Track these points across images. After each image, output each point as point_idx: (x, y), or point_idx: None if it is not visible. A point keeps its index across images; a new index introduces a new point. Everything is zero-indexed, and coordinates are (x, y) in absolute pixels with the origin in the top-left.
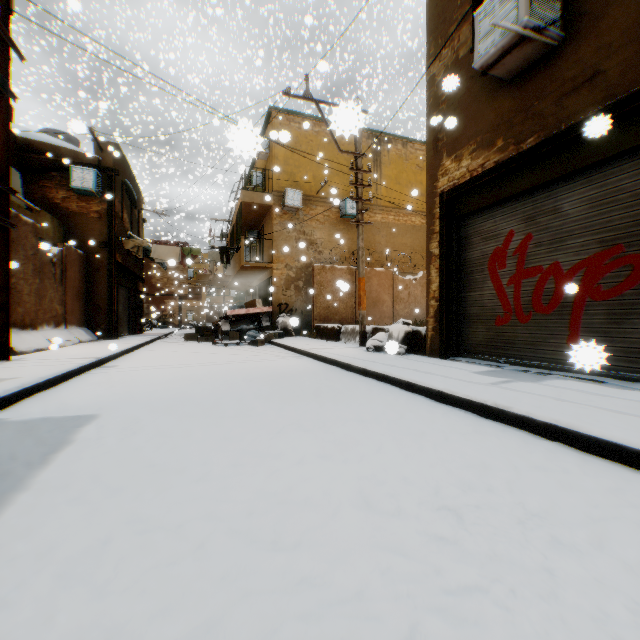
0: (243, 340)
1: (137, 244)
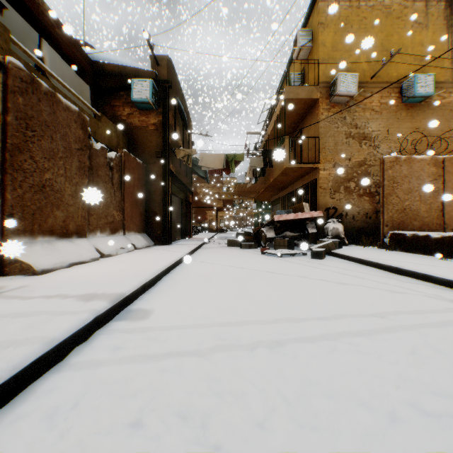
0: (291, 249)
1: (186, 153)
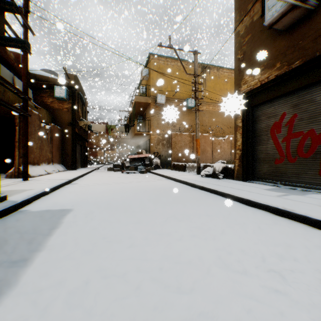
0: (136, 170)
1: (85, 123)
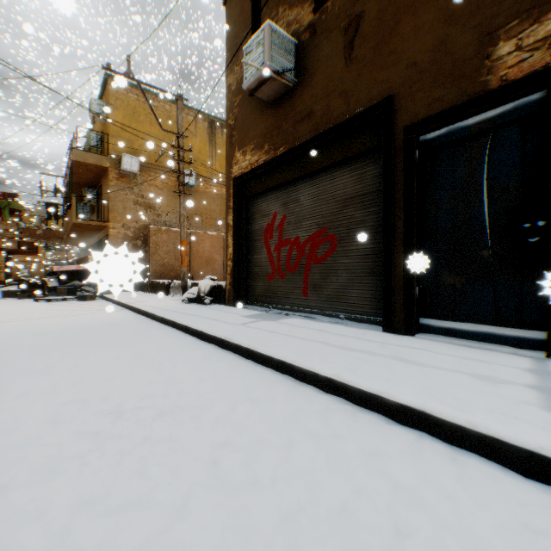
0: (74, 296)
1: None
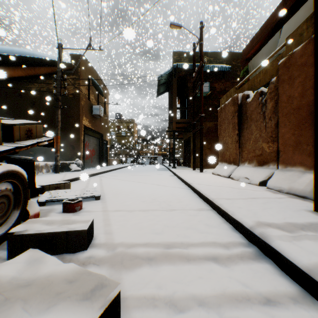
0: None
1: None
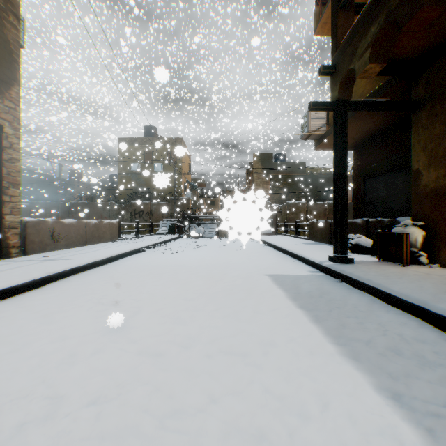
0: None
1: None
